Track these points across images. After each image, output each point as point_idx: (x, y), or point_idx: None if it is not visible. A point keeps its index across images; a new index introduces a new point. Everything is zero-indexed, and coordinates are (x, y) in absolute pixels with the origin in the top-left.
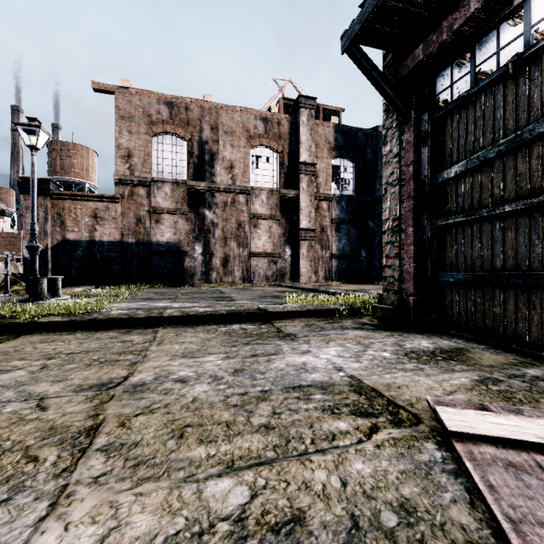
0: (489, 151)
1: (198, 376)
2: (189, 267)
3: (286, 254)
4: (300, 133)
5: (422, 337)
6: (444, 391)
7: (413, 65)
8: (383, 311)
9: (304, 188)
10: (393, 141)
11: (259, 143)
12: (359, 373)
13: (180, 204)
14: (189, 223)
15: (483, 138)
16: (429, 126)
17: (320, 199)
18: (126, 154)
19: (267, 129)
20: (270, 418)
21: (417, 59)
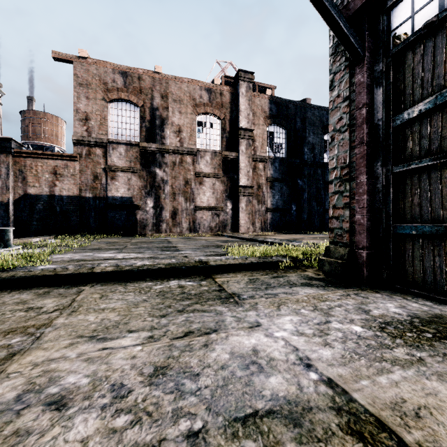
0: None
1: (91, 389)
2: (142, 219)
3: (228, 208)
4: (240, 102)
5: (382, 296)
6: None
7: None
8: (332, 265)
9: (243, 150)
10: (341, 85)
11: (204, 110)
12: (338, 373)
13: (133, 163)
14: (142, 180)
15: None
16: (384, 64)
17: (256, 160)
18: (84, 117)
19: (211, 99)
20: None
21: None
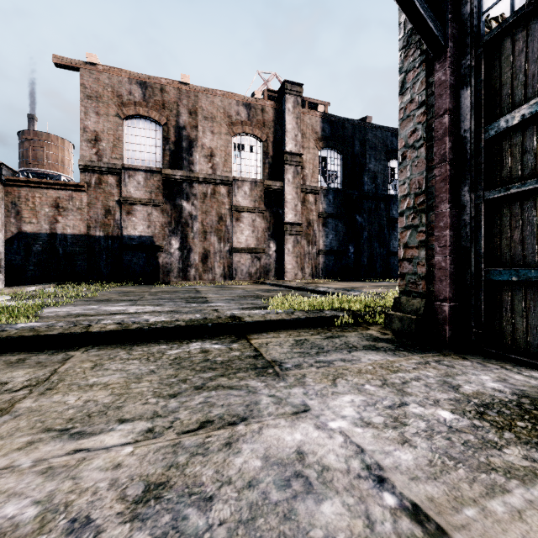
0: None
1: (36, 529)
2: (165, 263)
3: (271, 250)
4: (285, 120)
5: (472, 365)
6: None
7: None
8: (403, 322)
9: (290, 179)
10: (415, 86)
11: (242, 130)
12: (427, 494)
13: (155, 194)
14: (165, 215)
15: None
16: (473, 57)
17: (306, 191)
18: (93, 137)
19: (250, 116)
20: None
21: None
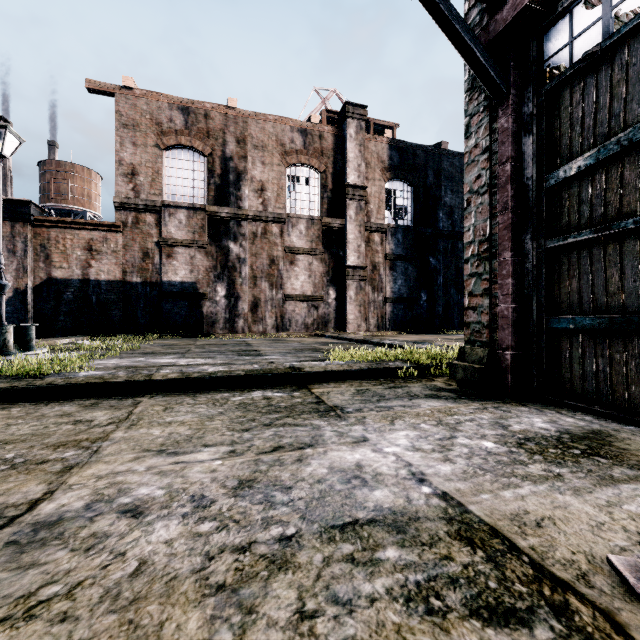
0: (638, 130)
1: (169, 499)
2: (210, 313)
3: (330, 297)
4: (347, 148)
5: (529, 410)
6: (628, 534)
7: (513, 15)
8: (467, 371)
9: (352, 216)
10: (479, 131)
11: (297, 160)
12: (455, 487)
13: (198, 234)
14: (210, 258)
15: (625, 112)
16: (535, 105)
17: (371, 230)
18: (129, 171)
19: (306, 144)
20: (291, 635)
21: (520, 5)
